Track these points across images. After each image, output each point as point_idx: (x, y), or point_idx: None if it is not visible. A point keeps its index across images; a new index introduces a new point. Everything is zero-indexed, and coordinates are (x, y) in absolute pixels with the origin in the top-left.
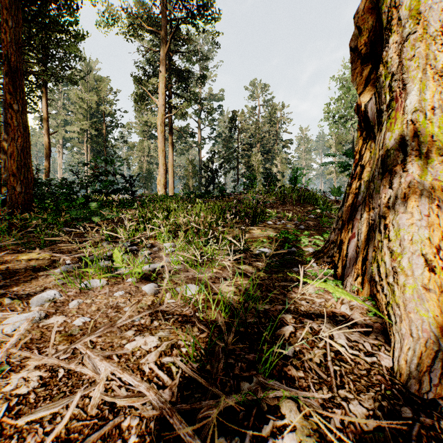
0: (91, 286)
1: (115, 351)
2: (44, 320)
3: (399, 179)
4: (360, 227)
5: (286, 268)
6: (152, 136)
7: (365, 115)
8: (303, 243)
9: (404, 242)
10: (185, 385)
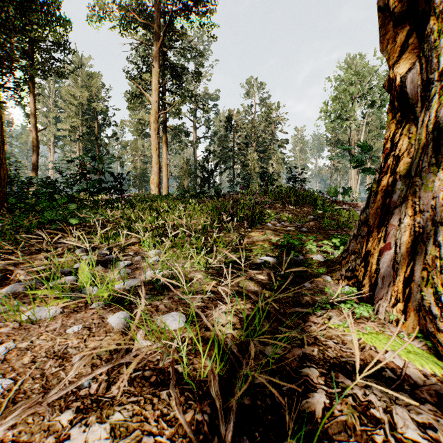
0: (36, 319)
1: None
2: None
3: None
4: (398, 236)
5: (296, 283)
6: (146, 134)
7: (400, 91)
8: (310, 249)
9: None
10: None
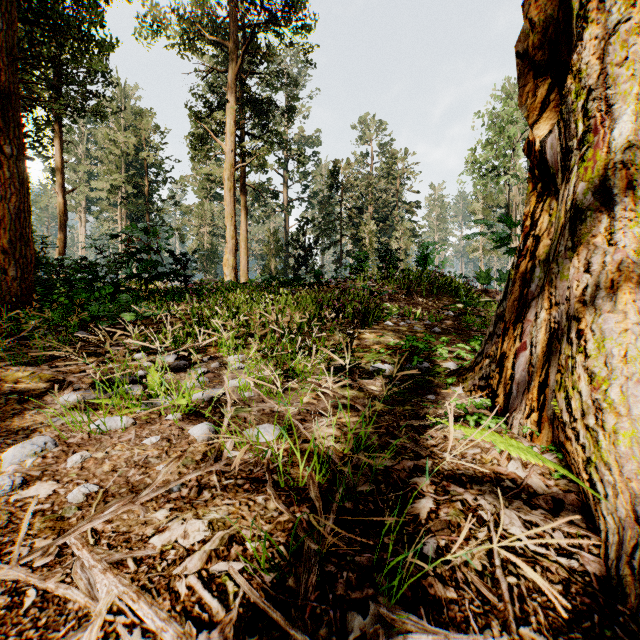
0: (106, 429)
1: (130, 553)
2: (20, 491)
3: (601, 257)
4: (534, 333)
5: (417, 395)
6: (217, 195)
7: (541, 158)
8: (440, 355)
9: (612, 360)
10: (248, 623)
